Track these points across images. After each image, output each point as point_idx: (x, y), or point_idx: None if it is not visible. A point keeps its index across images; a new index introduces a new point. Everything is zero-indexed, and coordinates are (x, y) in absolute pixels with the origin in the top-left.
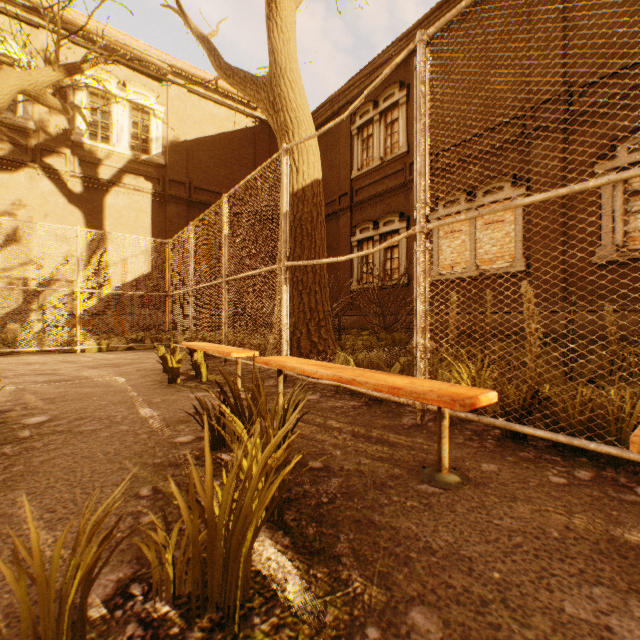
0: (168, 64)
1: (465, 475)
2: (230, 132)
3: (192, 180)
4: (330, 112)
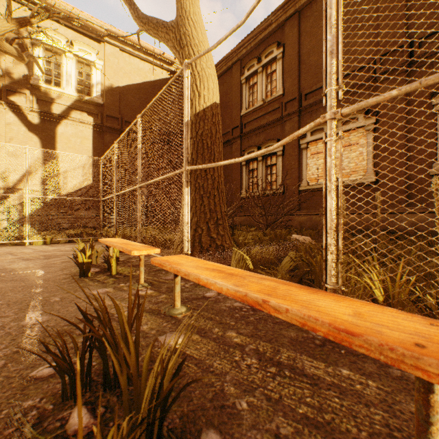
0: (105, 29)
1: None
2: (152, 81)
3: (123, 116)
4: (225, 67)
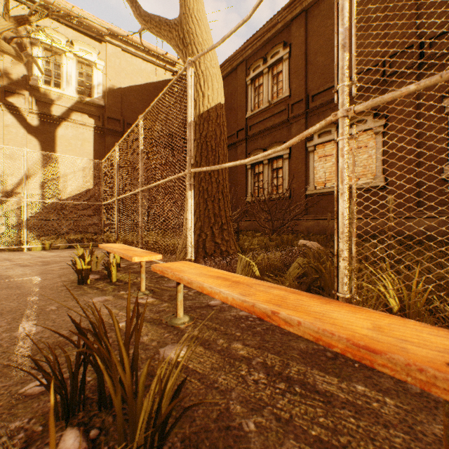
0: (106, 28)
1: None
2: (155, 82)
3: (125, 118)
4: (230, 68)
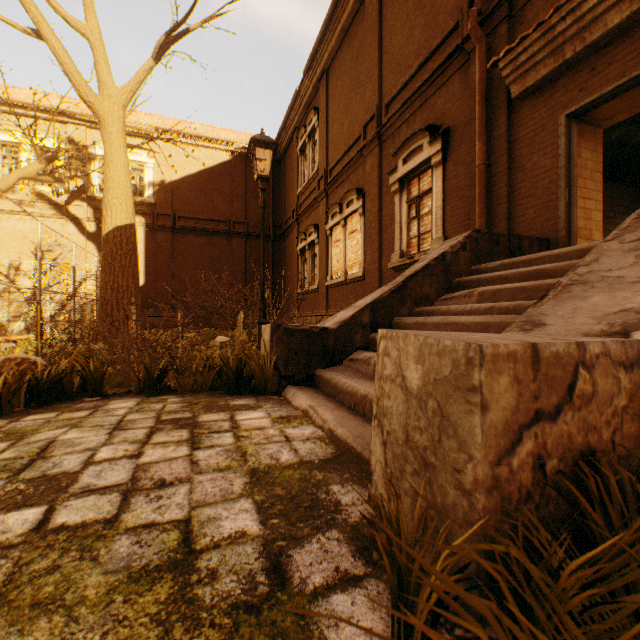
0: (154, 127)
1: None
2: (210, 168)
3: (177, 211)
4: (287, 137)
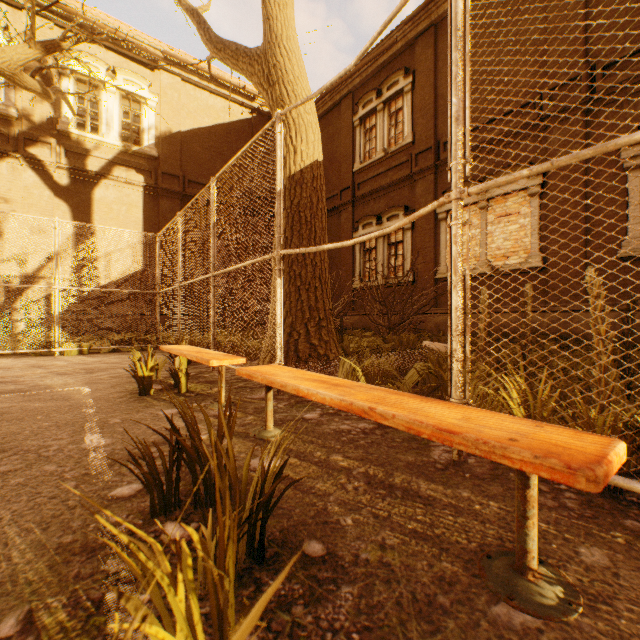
0: (161, 50)
1: (564, 578)
2: (226, 123)
3: (186, 173)
4: (331, 103)
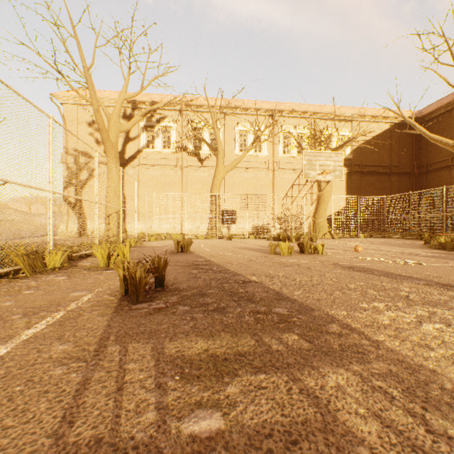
0: (354, 114)
1: None
2: (378, 134)
3: (361, 162)
4: (443, 111)
